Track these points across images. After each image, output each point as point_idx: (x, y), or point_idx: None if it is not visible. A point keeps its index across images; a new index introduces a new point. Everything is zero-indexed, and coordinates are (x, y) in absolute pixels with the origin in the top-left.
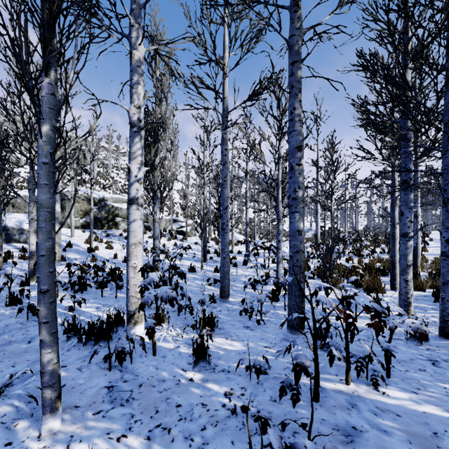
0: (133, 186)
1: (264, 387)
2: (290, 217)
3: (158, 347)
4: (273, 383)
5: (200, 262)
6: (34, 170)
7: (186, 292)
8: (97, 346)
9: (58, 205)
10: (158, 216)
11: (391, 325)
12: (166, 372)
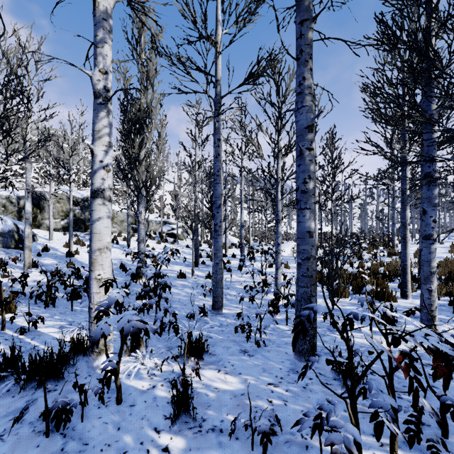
0: (97, 175)
1: None
2: (299, 214)
3: (126, 388)
4: (285, 453)
5: (191, 266)
6: None
7: (174, 302)
8: (41, 389)
9: (28, 204)
10: (144, 216)
11: None
12: (131, 436)
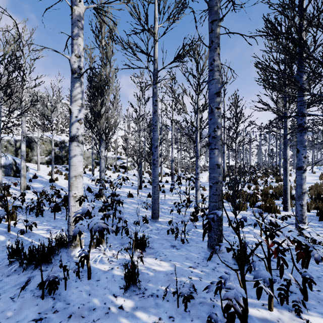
0: (74, 126)
1: (191, 316)
2: (210, 153)
3: (93, 269)
4: (199, 310)
5: (137, 189)
6: (0, 116)
7: (125, 214)
8: (37, 270)
9: (23, 145)
10: (104, 154)
11: (316, 256)
12: (97, 299)
